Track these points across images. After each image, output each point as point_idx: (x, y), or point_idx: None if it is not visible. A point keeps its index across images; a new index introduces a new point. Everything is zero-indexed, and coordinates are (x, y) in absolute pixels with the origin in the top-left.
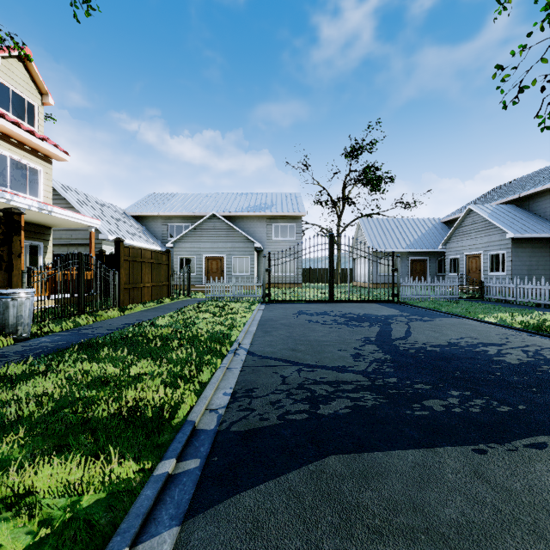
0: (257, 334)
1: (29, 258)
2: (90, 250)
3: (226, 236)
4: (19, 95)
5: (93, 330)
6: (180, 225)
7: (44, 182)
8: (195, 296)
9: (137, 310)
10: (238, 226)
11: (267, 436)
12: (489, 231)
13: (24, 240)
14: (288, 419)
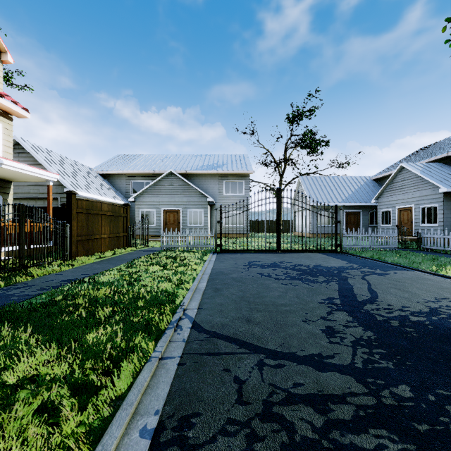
0: (206, 293)
1: None
2: (48, 203)
3: (182, 192)
4: None
5: (23, 290)
6: (142, 182)
7: (3, 137)
8: (153, 245)
9: (90, 262)
10: (193, 183)
11: None
12: (421, 186)
13: None
14: None
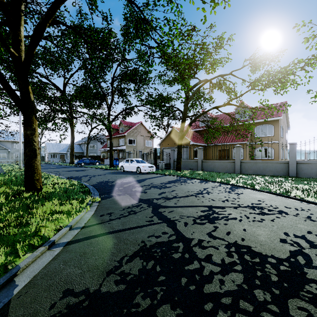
0: None
1: None
2: None
3: None
4: None
5: None
6: None
7: None
8: None
9: None
10: None
11: None
12: None
13: None
14: None
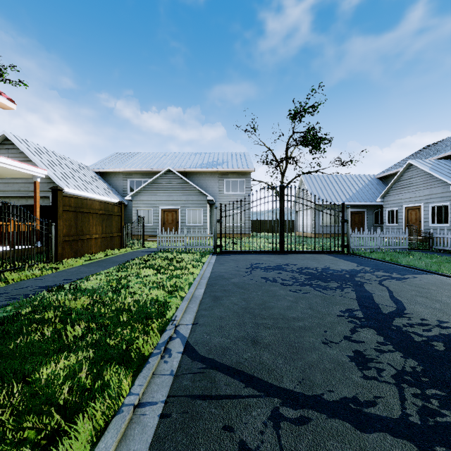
0: (203, 303)
1: None
2: (35, 200)
3: (181, 190)
4: None
5: None
6: (140, 180)
7: None
8: (149, 246)
9: (78, 264)
10: (192, 181)
11: None
12: (430, 184)
13: None
14: None
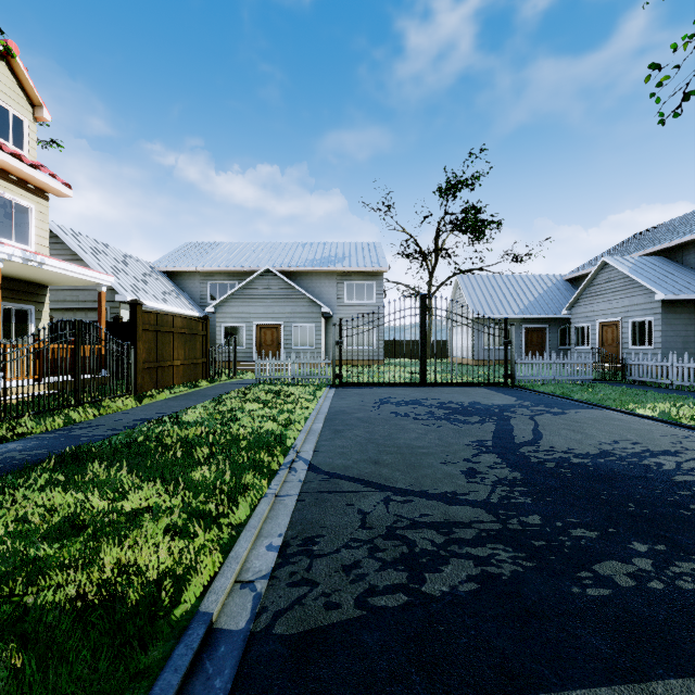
0: (323, 435)
1: (16, 327)
2: (99, 316)
3: (284, 298)
4: (1, 106)
5: (90, 430)
6: (225, 284)
7: (37, 225)
8: (243, 376)
9: (161, 398)
10: (300, 285)
11: (338, 648)
12: (630, 291)
13: (8, 302)
14: (373, 607)
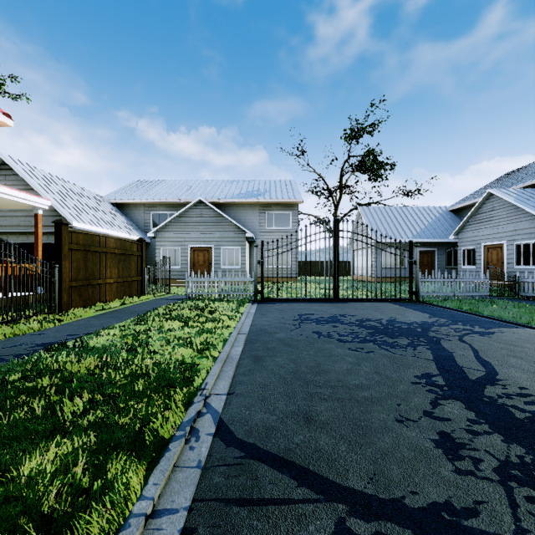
0: (241, 365)
1: None
2: (36, 237)
3: (214, 225)
4: None
5: None
6: (165, 213)
7: None
8: (176, 292)
9: (88, 315)
10: (228, 214)
11: None
12: (515, 218)
13: None
14: None
